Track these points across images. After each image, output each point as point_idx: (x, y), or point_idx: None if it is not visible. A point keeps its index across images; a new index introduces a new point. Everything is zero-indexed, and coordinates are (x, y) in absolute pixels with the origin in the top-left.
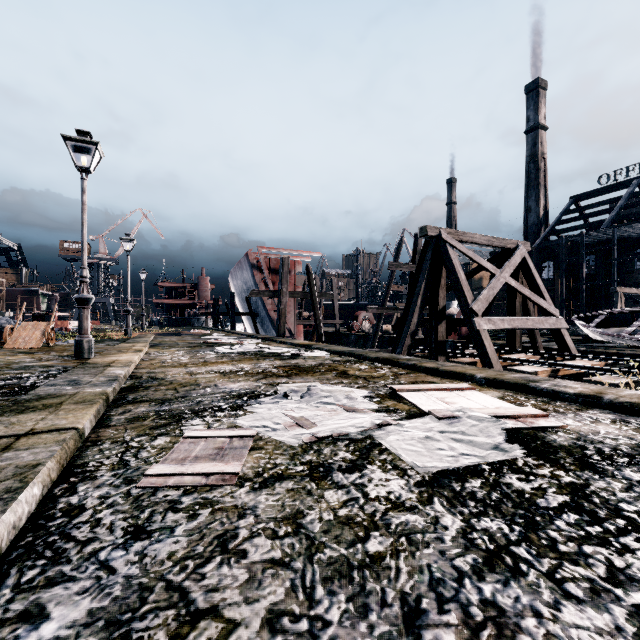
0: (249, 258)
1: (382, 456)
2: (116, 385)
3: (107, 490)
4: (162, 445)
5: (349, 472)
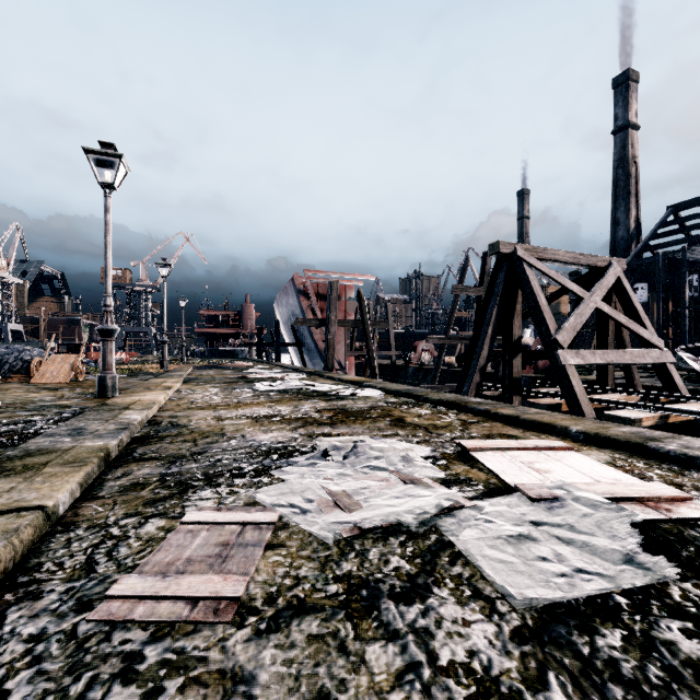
0: (295, 283)
1: (455, 569)
2: (125, 436)
3: (45, 624)
4: (151, 534)
5: (406, 601)
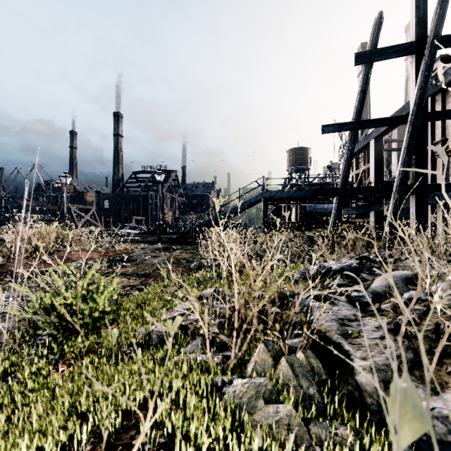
0: None
1: None
2: None
3: None
4: None
5: None
